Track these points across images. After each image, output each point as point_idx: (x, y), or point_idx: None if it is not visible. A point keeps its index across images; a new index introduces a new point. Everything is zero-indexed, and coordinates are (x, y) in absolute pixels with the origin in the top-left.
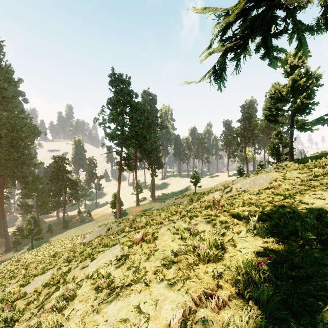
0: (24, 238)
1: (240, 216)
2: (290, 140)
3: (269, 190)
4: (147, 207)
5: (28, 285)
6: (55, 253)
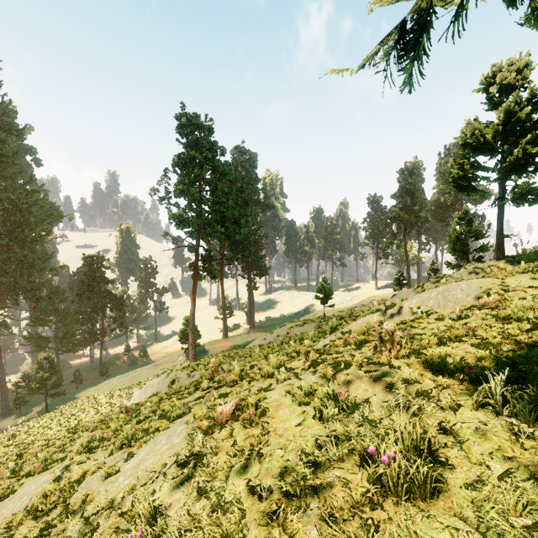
0: (32, 393)
1: (445, 367)
2: (499, 221)
3: (482, 312)
4: (242, 341)
5: (10, 498)
6: (76, 425)
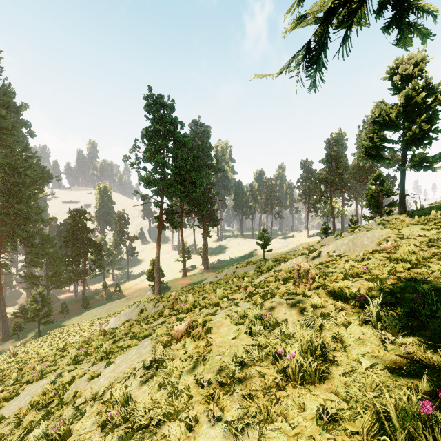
0: (28, 321)
1: (344, 296)
2: (401, 183)
3: (380, 255)
4: (198, 279)
5: (15, 399)
6: (64, 346)
